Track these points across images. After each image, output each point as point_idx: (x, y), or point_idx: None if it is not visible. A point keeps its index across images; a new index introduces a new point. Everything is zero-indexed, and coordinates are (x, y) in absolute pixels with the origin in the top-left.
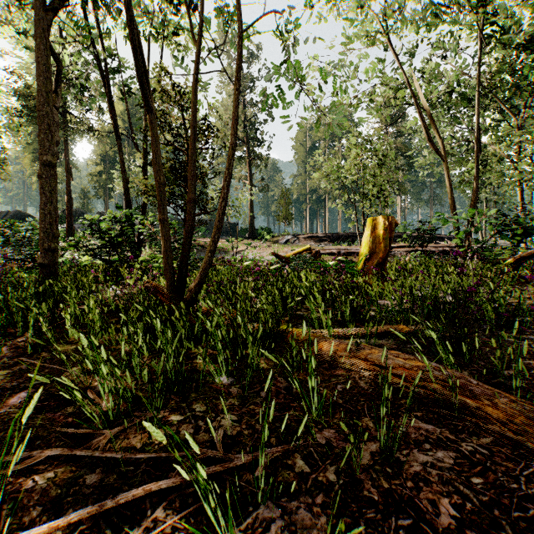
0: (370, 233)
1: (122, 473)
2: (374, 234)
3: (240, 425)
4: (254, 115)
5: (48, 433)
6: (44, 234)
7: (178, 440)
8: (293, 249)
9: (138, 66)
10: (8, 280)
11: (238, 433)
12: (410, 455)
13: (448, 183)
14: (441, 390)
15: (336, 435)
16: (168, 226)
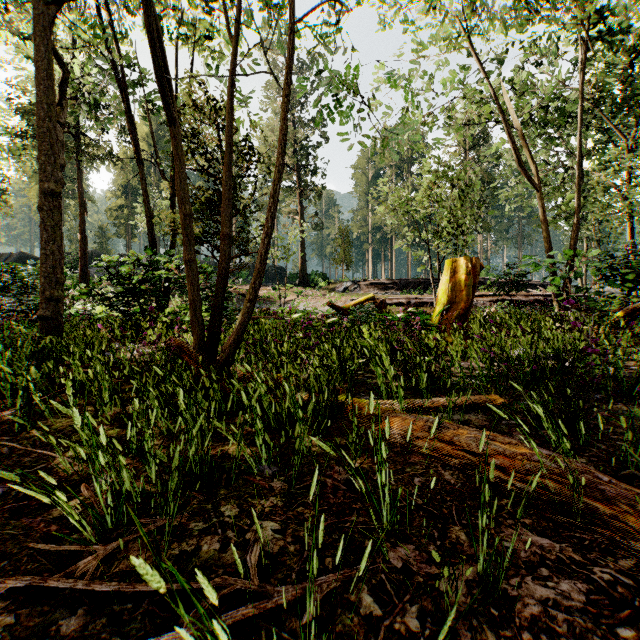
0: (449, 278)
1: (114, 614)
2: (453, 280)
3: (284, 538)
4: (306, 137)
5: (21, 549)
6: (46, 280)
7: (184, 585)
8: (353, 299)
9: (157, 64)
10: (1, 337)
11: (280, 550)
12: (522, 587)
13: (542, 217)
14: (556, 486)
15: (416, 554)
16: (195, 269)
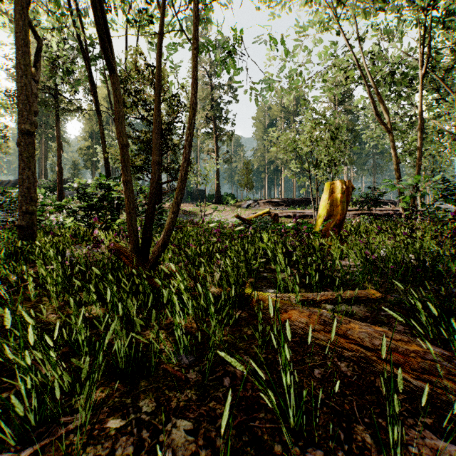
0: (328, 196)
1: None
2: (331, 198)
3: (196, 440)
4: (220, 96)
5: None
6: (23, 198)
7: None
8: (254, 213)
9: (99, 23)
10: None
11: (192, 455)
12: None
13: (393, 153)
14: (449, 384)
15: None
16: (131, 188)
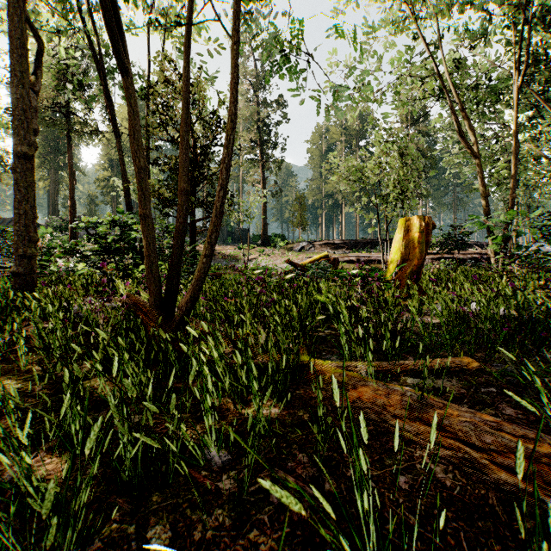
0: (403, 236)
1: None
2: (407, 238)
3: None
4: (267, 115)
5: None
6: (19, 238)
7: None
8: (308, 257)
9: (108, 7)
10: None
11: None
12: None
13: (480, 183)
14: None
15: None
16: (152, 224)
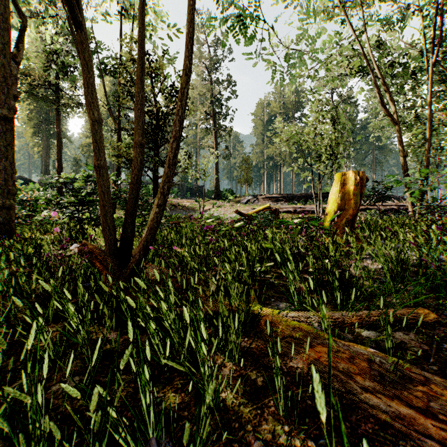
0: (339, 189)
1: None
2: (343, 190)
3: None
4: (219, 92)
5: None
6: None
7: None
8: (253, 208)
9: None
10: None
11: None
12: None
13: (400, 145)
14: None
15: None
16: (106, 175)
